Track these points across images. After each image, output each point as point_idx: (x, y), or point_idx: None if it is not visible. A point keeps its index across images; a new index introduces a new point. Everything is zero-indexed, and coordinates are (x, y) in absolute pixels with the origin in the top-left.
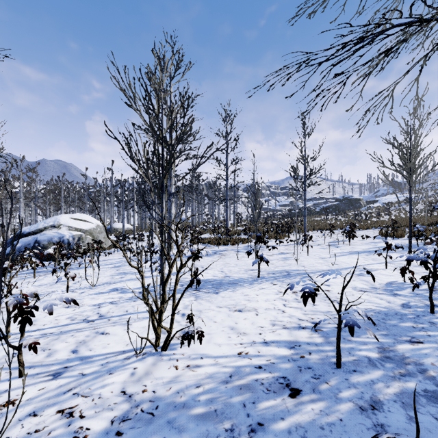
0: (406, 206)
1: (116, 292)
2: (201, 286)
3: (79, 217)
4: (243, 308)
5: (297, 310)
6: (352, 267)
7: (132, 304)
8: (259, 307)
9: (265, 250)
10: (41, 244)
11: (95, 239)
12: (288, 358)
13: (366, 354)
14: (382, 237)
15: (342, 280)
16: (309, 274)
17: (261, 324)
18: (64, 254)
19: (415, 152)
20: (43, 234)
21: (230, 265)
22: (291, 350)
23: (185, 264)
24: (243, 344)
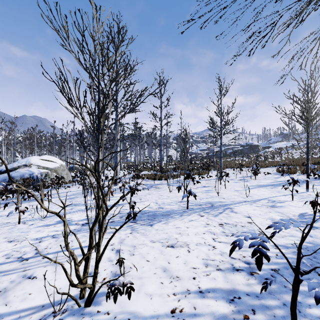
0: (292, 150)
1: (61, 224)
2: (138, 218)
3: (47, 158)
4: (175, 243)
5: (227, 245)
6: (318, 218)
7: (72, 238)
8: (190, 242)
9: (191, 183)
10: (14, 179)
11: (59, 175)
12: (230, 319)
13: (319, 314)
14: (279, 174)
15: (259, 211)
16: (230, 205)
17: (194, 264)
18: (14, 190)
19: (313, 105)
20: (17, 171)
21: (163, 197)
22: (231, 306)
23: (110, 209)
24: (177, 295)
